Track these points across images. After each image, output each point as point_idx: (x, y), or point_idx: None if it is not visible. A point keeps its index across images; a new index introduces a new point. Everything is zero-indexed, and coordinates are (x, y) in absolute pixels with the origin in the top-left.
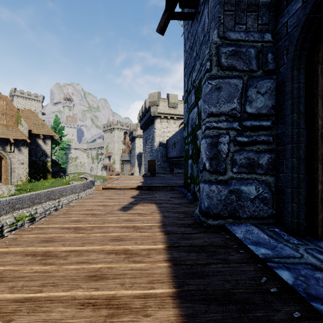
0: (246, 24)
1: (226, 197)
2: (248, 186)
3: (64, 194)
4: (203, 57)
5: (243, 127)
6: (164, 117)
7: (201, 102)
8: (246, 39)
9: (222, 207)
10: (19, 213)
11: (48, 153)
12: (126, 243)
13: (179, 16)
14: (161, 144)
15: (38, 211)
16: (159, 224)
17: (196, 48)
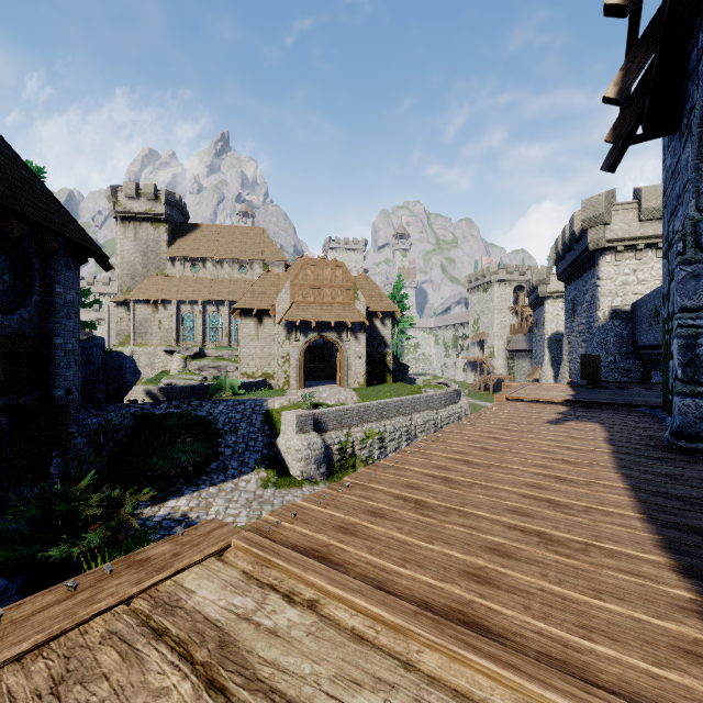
0: None
1: None
2: None
3: (416, 409)
4: (686, 209)
5: None
6: (625, 249)
7: None
8: None
9: (702, 427)
10: (368, 428)
11: (388, 341)
12: (566, 444)
13: (644, 139)
14: (617, 313)
15: (387, 428)
16: (604, 440)
17: (679, 183)
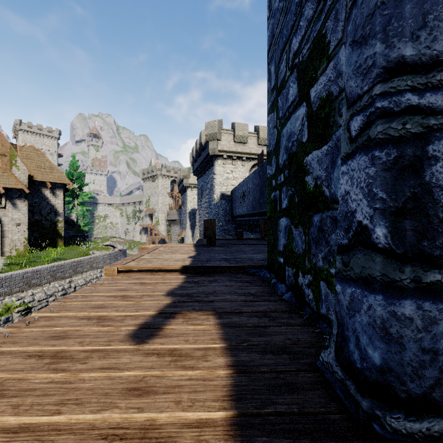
0: None
1: None
2: None
3: (79, 270)
4: None
5: None
6: (227, 157)
7: (321, 84)
8: None
9: (439, 376)
10: (4, 302)
11: (59, 210)
12: None
13: None
14: (224, 196)
15: (35, 297)
16: (226, 414)
17: None
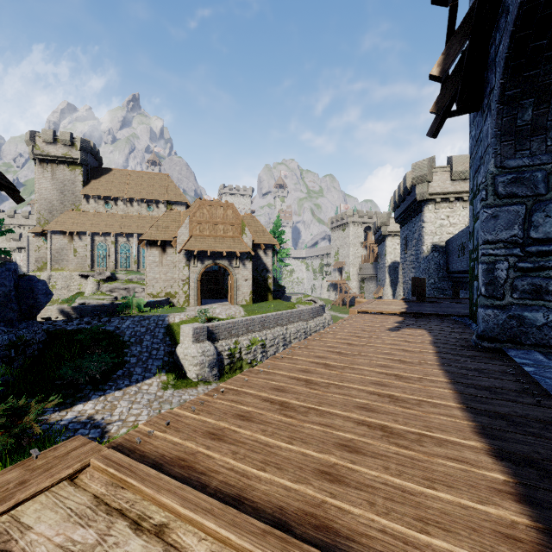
0: (529, 150)
1: (504, 322)
2: (532, 313)
3: (291, 320)
4: (486, 167)
5: (526, 253)
6: (441, 200)
7: None
8: (530, 164)
9: (499, 331)
10: (252, 336)
11: (269, 267)
12: (402, 347)
13: (457, 114)
14: (436, 247)
15: (268, 337)
16: (429, 342)
17: (481, 148)
